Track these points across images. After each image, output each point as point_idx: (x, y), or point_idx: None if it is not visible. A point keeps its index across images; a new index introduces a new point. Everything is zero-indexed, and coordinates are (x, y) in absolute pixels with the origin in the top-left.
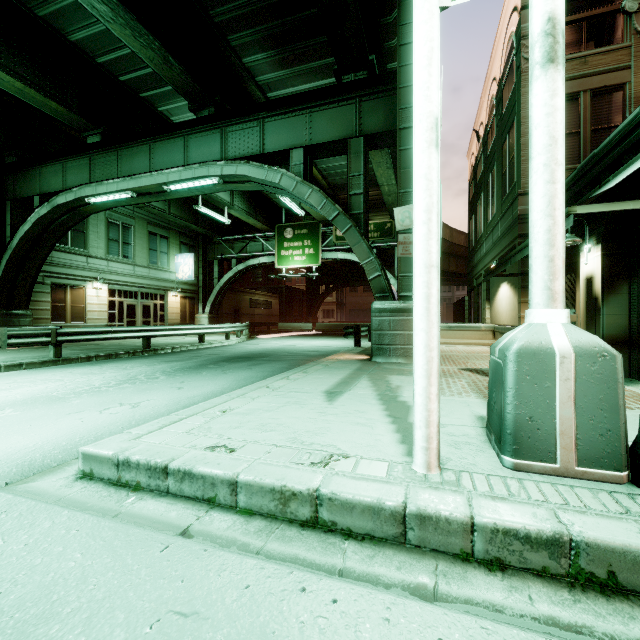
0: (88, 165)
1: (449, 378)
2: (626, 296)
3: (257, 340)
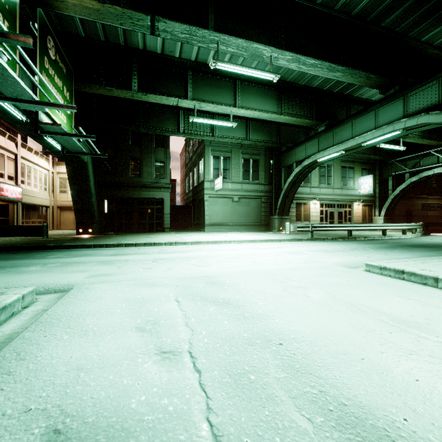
0: (317, 142)
1: None
2: None
3: (432, 236)
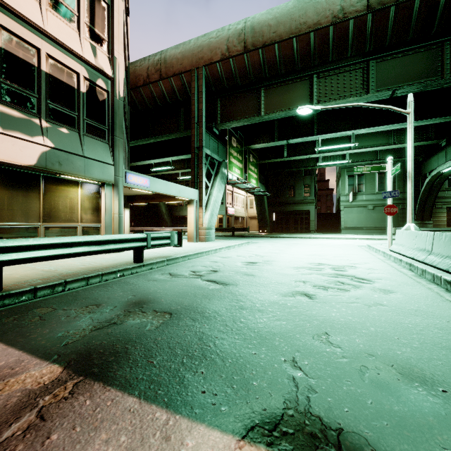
0: (444, 154)
1: None
2: None
3: None
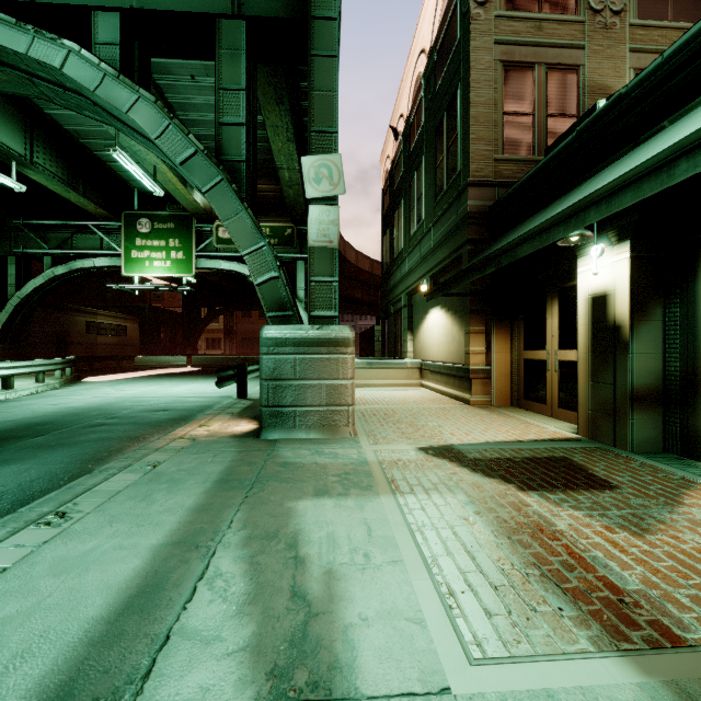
0: None
1: (429, 495)
2: (660, 324)
3: (76, 387)
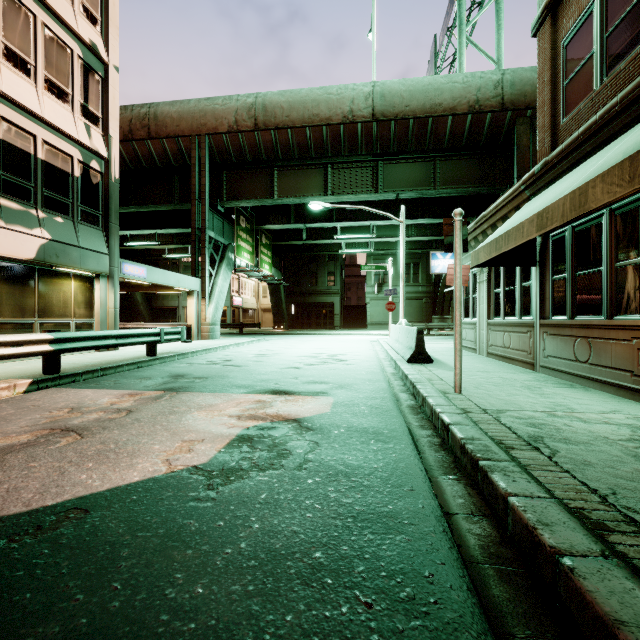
0: None
1: None
2: None
3: None
